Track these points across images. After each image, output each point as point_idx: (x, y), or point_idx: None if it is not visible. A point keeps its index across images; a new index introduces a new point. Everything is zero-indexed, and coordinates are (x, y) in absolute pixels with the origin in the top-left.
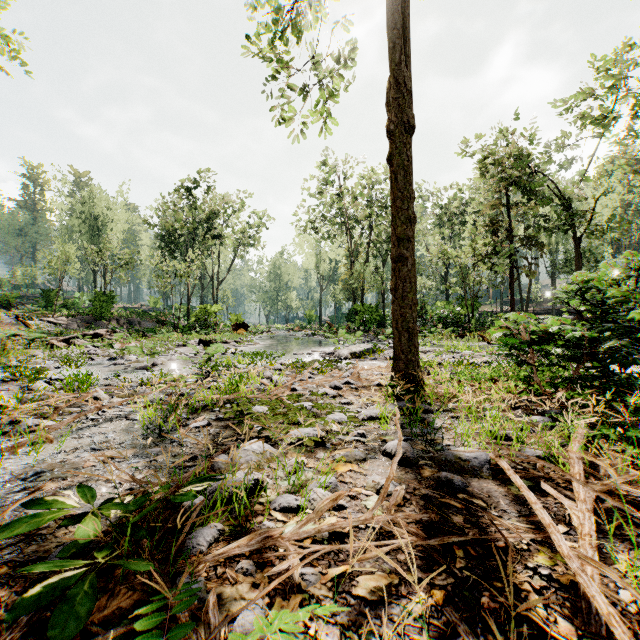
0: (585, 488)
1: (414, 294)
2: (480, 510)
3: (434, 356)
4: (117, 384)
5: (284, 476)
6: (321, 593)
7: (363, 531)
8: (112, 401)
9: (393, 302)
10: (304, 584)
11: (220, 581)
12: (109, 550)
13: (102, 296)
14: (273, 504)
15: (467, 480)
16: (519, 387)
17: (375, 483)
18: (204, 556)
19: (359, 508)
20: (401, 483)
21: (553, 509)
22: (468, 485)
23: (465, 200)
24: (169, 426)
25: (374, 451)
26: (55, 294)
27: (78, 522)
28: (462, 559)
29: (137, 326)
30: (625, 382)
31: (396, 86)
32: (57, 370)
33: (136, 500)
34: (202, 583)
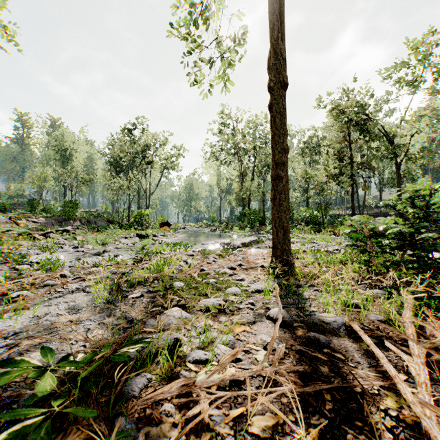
0: (418, 346)
1: (287, 202)
2: (342, 363)
3: (300, 245)
4: (78, 266)
5: (196, 335)
6: (225, 431)
7: (255, 379)
8: (74, 278)
9: (272, 208)
10: (212, 423)
11: (148, 421)
12: (63, 399)
13: (69, 203)
14: (188, 357)
15: (329, 338)
16: (361, 268)
17: (262, 341)
18: (136, 401)
19: (251, 360)
20: (281, 341)
21: (394, 361)
22: (330, 342)
23: (320, 137)
24: (113, 297)
25: (261, 316)
26: (37, 202)
27: (41, 375)
28: (330, 402)
29: (94, 224)
30: (439, 265)
31: (275, 55)
32: (36, 255)
33: (86, 357)
34: (134, 423)
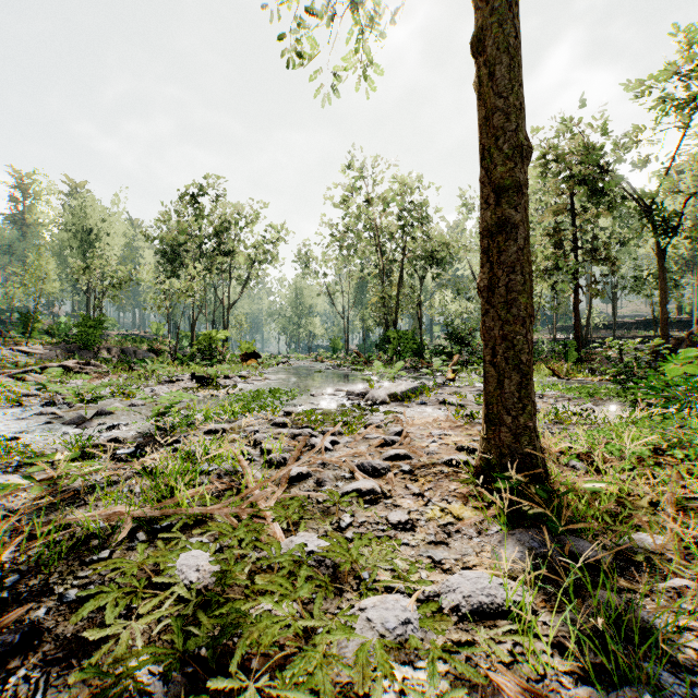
0: None
1: (528, 296)
2: None
3: None
4: None
5: None
6: None
7: None
8: None
9: (485, 313)
10: None
11: None
12: None
13: (89, 320)
14: None
15: None
16: None
17: None
18: None
19: None
20: None
21: None
22: None
23: None
24: None
25: None
26: (36, 318)
27: None
28: None
29: (132, 356)
30: None
31: None
32: None
33: None
34: None
